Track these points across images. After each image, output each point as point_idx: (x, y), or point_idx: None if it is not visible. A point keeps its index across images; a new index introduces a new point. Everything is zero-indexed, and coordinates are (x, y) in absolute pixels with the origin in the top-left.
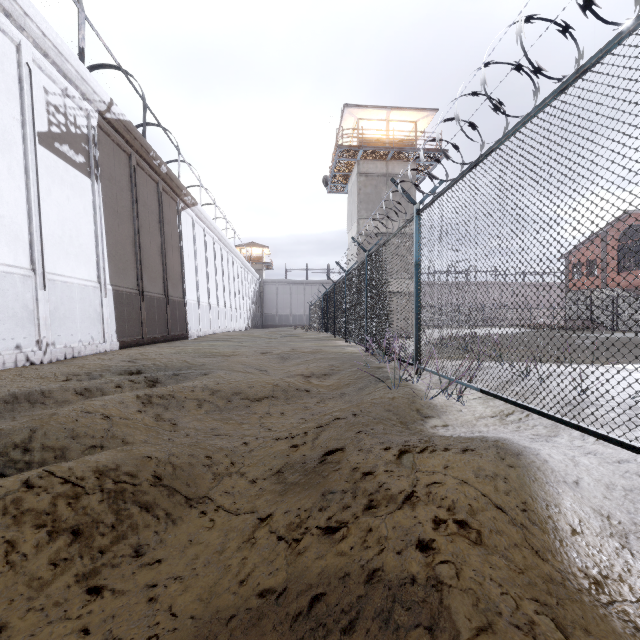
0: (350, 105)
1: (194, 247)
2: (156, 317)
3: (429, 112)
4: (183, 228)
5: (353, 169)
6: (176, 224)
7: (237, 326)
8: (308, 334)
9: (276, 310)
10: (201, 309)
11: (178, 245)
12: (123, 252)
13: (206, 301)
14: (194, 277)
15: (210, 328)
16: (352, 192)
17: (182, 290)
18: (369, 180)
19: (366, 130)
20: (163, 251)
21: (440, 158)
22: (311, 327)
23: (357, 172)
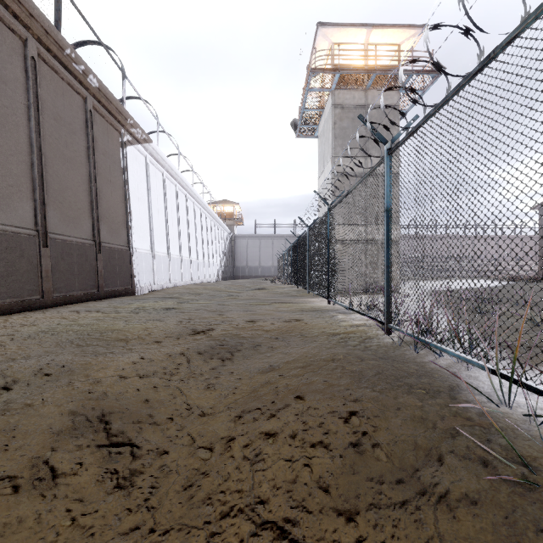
0: (324, 23)
1: (147, 190)
2: (75, 268)
3: (417, 29)
4: (131, 165)
5: (326, 103)
6: (119, 158)
7: (205, 278)
8: (276, 287)
9: (246, 262)
10: (156, 260)
11: (121, 183)
12: (2, 172)
13: (164, 251)
14: (147, 223)
15: (169, 281)
16: (325, 130)
17: (127, 237)
18: (345, 112)
19: (340, 60)
20: (92, 185)
21: (429, 84)
22: (279, 278)
23: (331, 104)
